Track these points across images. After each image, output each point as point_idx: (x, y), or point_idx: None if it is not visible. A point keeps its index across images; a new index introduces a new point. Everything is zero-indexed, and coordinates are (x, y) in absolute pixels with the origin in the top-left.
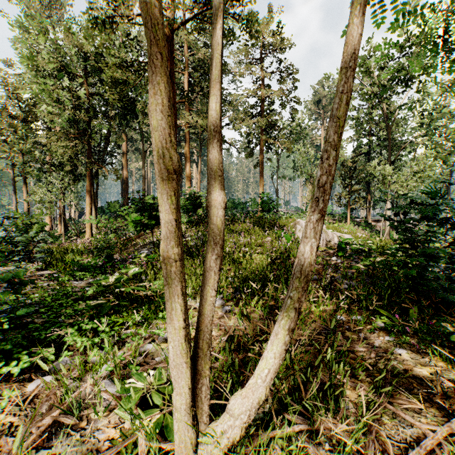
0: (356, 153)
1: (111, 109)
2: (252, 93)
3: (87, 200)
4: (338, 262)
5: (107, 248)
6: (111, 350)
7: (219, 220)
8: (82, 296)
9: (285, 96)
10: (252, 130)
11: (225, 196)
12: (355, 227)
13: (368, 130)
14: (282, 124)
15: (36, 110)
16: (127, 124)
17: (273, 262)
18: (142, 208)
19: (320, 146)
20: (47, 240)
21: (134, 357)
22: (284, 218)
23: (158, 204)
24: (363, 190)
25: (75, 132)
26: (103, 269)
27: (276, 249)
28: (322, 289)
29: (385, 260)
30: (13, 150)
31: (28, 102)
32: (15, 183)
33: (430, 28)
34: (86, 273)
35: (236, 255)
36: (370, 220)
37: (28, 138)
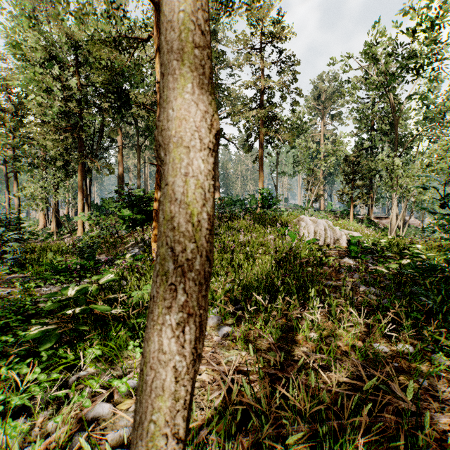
0: (358, 148)
1: (103, 100)
2: (251, 84)
3: (78, 196)
4: (352, 264)
5: (91, 247)
6: (43, 414)
7: (193, 188)
8: (44, 310)
9: (286, 87)
10: (251, 123)
11: (213, 112)
12: (358, 224)
13: (371, 124)
14: (282, 118)
15: (23, 101)
16: (121, 118)
17: (278, 264)
18: (130, 203)
19: (320, 142)
20: (27, 238)
21: (74, 431)
22: (286, 215)
23: (148, 198)
24: (367, 186)
25: (67, 125)
26: (82, 272)
27: (280, 248)
28: (342, 300)
29: (415, 263)
30: (2, 144)
31: (19, 94)
32: (8, 179)
33: (444, 9)
34: (60, 277)
35: (235, 255)
36: (372, 217)
37: (17, 131)
